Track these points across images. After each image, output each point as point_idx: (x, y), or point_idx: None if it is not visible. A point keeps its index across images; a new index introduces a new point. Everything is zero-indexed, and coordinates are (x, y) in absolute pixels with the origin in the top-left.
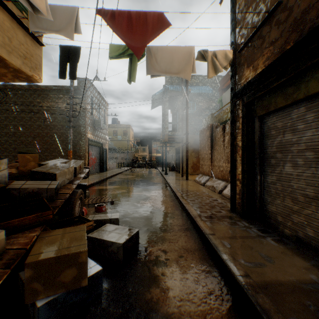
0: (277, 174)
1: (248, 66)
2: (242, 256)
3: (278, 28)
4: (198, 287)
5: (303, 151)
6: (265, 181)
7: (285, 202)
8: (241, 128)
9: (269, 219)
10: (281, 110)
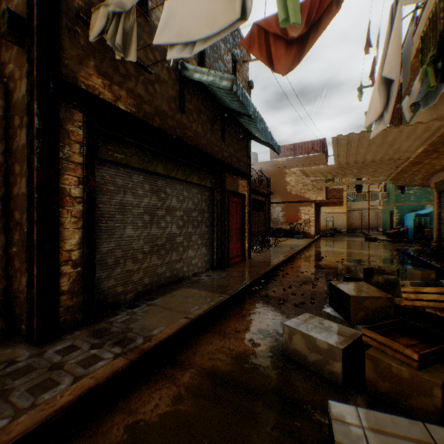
0: (117, 238)
1: (101, 72)
2: (203, 301)
3: (147, 93)
4: (248, 314)
5: (143, 214)
6: (99, 252)
7: (127, 267)
8: (86, 164)
9: (106, 300)
10: (122, 167)
